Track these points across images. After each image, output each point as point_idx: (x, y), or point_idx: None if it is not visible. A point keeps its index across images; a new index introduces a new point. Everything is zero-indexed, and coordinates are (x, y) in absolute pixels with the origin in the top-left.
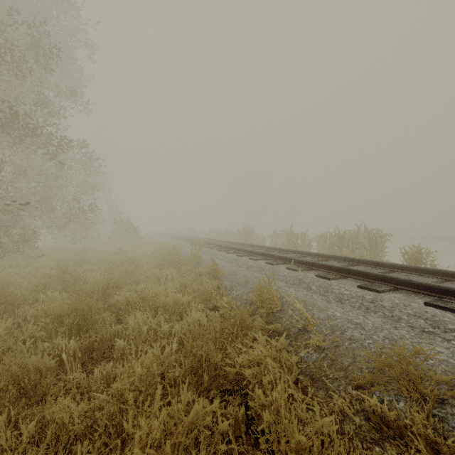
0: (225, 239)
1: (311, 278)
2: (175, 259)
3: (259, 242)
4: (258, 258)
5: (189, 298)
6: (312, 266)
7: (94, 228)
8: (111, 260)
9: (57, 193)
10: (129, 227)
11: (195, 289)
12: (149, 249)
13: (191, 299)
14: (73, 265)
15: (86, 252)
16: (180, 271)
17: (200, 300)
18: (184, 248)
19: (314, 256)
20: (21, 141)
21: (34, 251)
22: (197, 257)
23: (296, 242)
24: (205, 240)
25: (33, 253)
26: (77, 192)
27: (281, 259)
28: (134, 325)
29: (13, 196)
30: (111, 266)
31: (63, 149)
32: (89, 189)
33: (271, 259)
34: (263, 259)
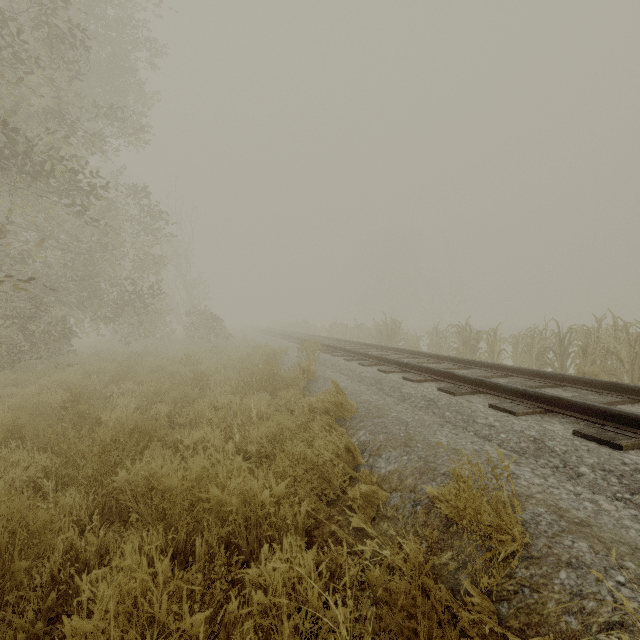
0: (355, 338)
1: (566, 439)
2: (270, 375)
3: (410, 344)
4: (420, 378)
5: (280, 487)
6: (550, 404)
7: (158, 321)
8: (172, 373)
9: (105, 269)
10: (211, 319)
11: (298, 456)
12: (236, 354)
13: (285, 491)
14: (110, 381)
15: (141, 357)
16: (275, 402)
17: (308, 482)
18: (290, 353)
19: (531, 376)
20: (31, 183)
21: (65, 356)
22: (308, 372)
23: (475, 345)
24: (323, 340)
25: (64, 359)
26: (135, 268)
27: (470, 384)
28: (90, 626)
29: (36, 273)
30: (160, 389)
31: (99, 196)
32: (152, 263)
33: (446, 380)
34: (430, 381)
